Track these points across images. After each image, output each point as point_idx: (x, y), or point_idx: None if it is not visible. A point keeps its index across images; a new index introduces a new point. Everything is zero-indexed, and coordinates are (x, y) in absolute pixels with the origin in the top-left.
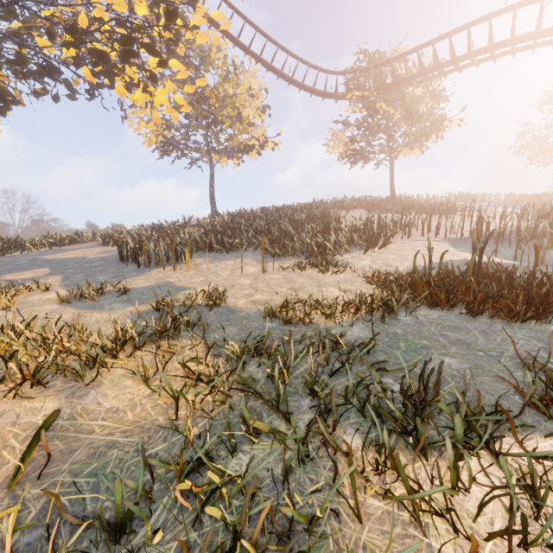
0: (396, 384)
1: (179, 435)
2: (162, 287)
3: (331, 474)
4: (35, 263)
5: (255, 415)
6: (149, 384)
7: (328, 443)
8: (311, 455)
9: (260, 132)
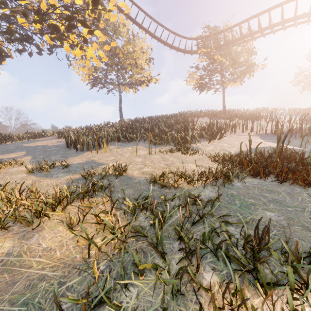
0: (236, 231)
1: (89, 270)
2: (89, 163)
3: (196, 307)
4: (18, 149)
5: (142, 254)
6: (74, 229)
7: (194, 281)
8: (181, 289)
9: (148, 73)
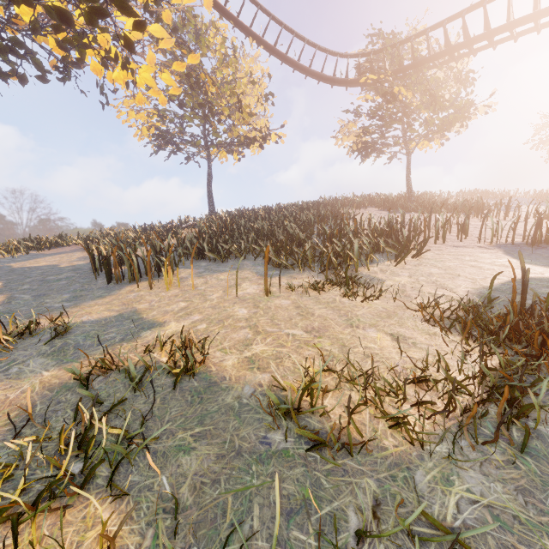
0: None
1: None
2: (121, 320)
3: None
4: None
5: None
6: None
7: None
8: None
9: (262, 123)
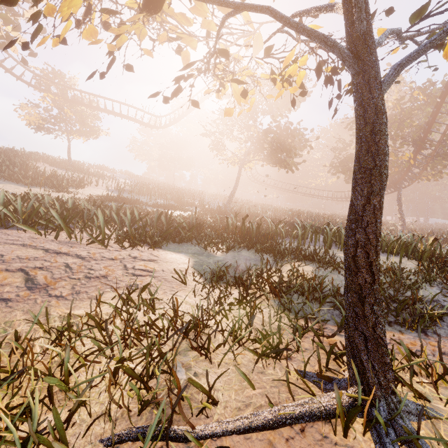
0: None
1: None
2: None
3: None
4: None
5: None
6: None
7: None
8: None
9: None
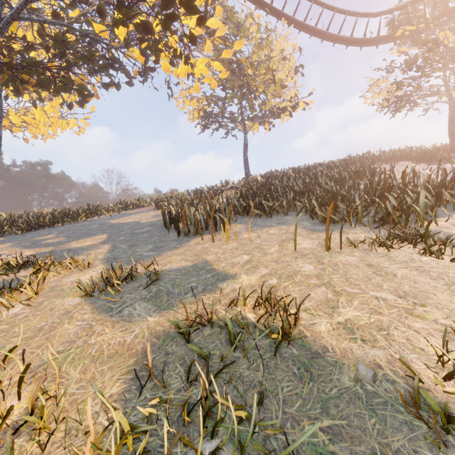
0: None
1: None
2: (198, 270)
3: None
4: (101, 228)
5: None
6: None
7: None
8: None
9: (293, 93)
